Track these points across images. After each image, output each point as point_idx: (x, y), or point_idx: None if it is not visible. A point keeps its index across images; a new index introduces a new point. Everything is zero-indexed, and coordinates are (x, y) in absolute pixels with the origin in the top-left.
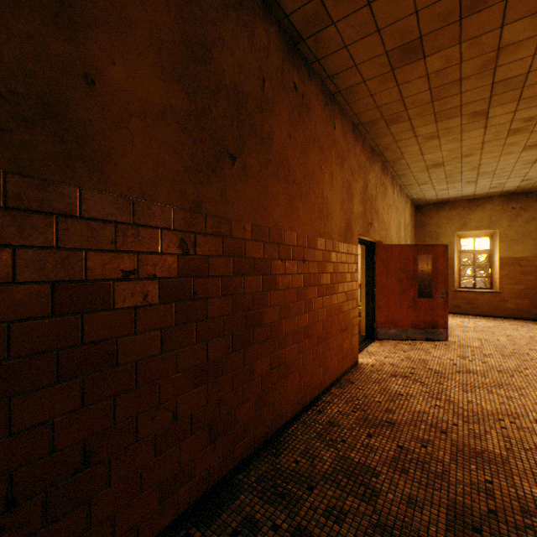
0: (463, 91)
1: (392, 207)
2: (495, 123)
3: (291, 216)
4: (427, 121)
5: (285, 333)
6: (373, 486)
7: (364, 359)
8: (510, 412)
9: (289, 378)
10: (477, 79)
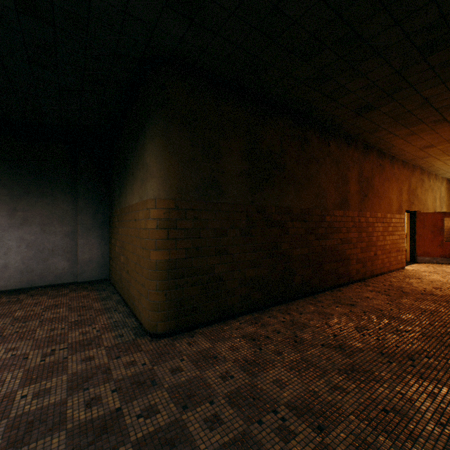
0: None
1: (428, 190)
2: None
3: (379, 208)
4: (444, 156)
5: (377, 245)
6: (410, 283)
7: (408, 267)
8: None
9: (378, 260)
10: None
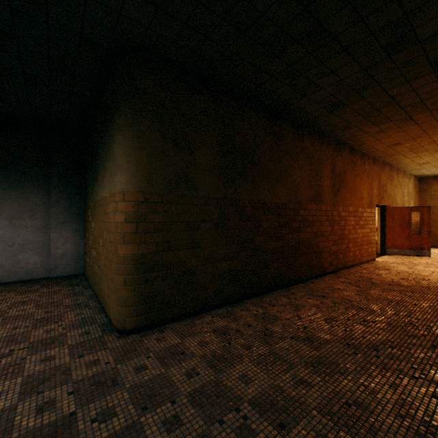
0: (424, 147)
1: (396, 186)
2: None
3: (351, 202)
4: (410, 154)
5: (349, 238)
6: (379, 275)
7: (378, 259)
8: None
9: (350, 253)
10: (429, 145)
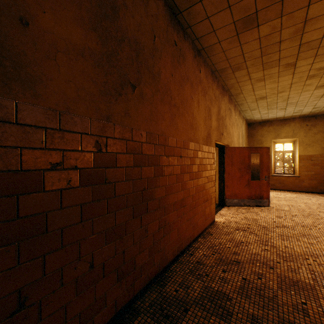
0: (281, 49)
1: (234, 124)
2: (299, 71)
3: (173, 127)
4: (258, 69)
5: (169, 204)
6: (228, 308)
7: (218, 219)
8: (312, 253)
9: (171, 234)
10: (290, 41)
